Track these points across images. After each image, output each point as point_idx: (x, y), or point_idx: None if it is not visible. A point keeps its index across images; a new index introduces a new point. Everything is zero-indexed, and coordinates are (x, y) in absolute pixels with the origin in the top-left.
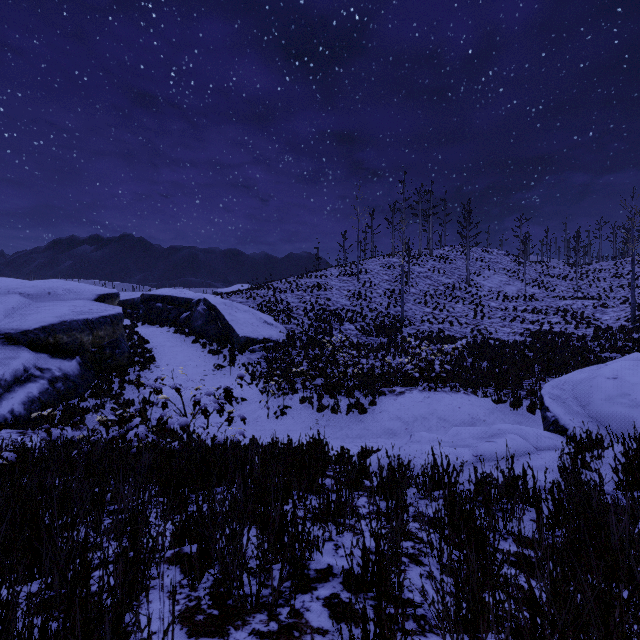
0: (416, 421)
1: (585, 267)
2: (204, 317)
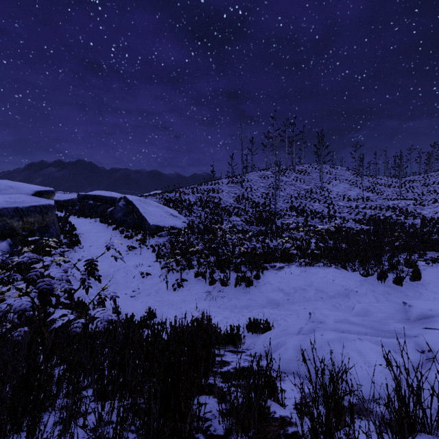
0: (296, 292)
1: (402, 179)
2: (123, 210)
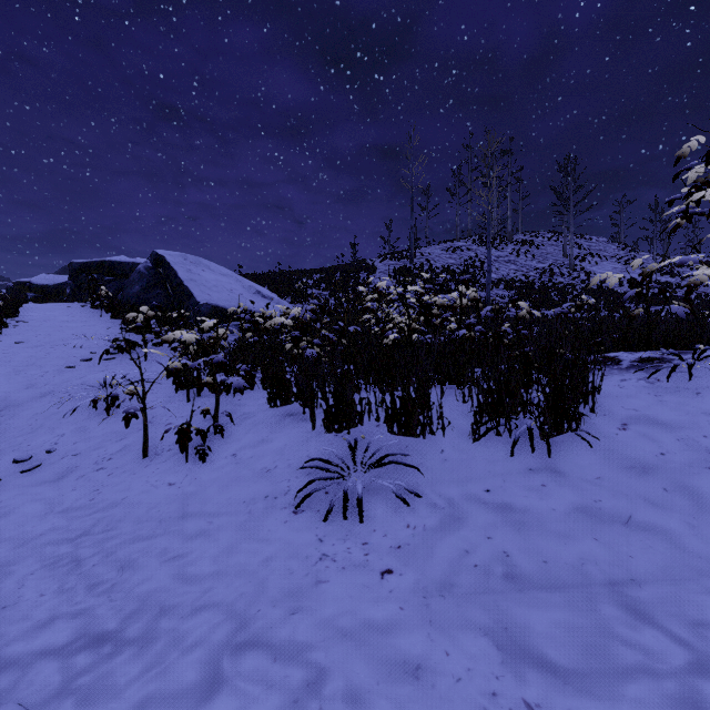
0: None
1: None
2: (145, 279)
